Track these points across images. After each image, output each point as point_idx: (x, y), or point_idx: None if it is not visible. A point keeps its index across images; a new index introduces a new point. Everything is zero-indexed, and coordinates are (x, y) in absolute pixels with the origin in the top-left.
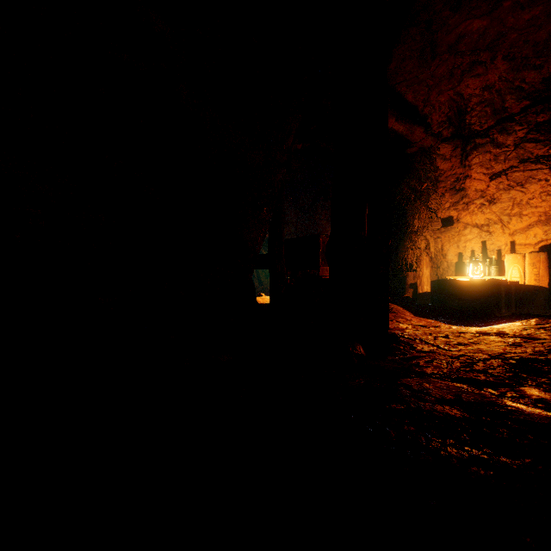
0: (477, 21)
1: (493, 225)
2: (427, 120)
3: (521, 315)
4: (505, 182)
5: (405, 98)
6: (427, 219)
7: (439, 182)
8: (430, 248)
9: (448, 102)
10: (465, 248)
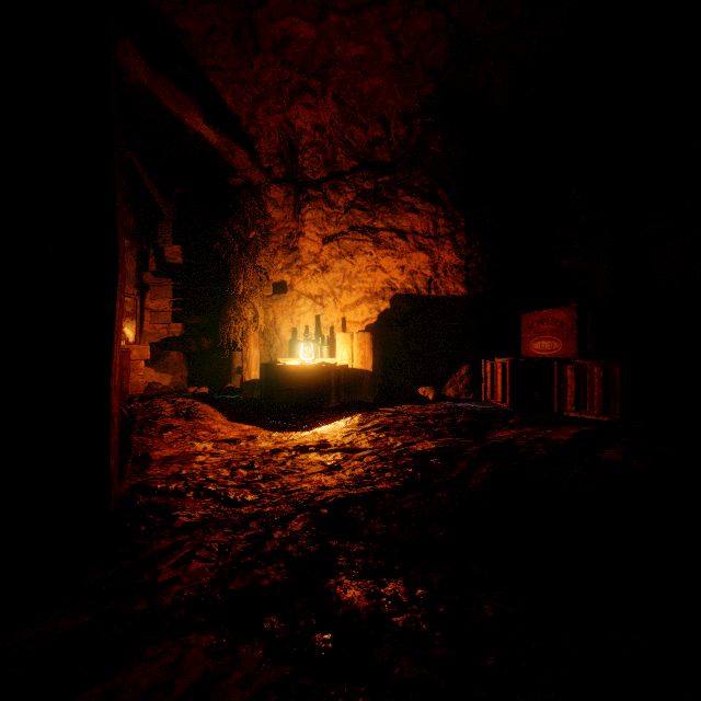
0: (304, 24)
1: (327, 298)
2: (255, 146)
3: (350, 404)
4: (338, 249)
5: (222, 98)
6: (256, 281)
7: (271, 234)
8: (260, 320)
9: (279, 131)
10: (299, 322)
